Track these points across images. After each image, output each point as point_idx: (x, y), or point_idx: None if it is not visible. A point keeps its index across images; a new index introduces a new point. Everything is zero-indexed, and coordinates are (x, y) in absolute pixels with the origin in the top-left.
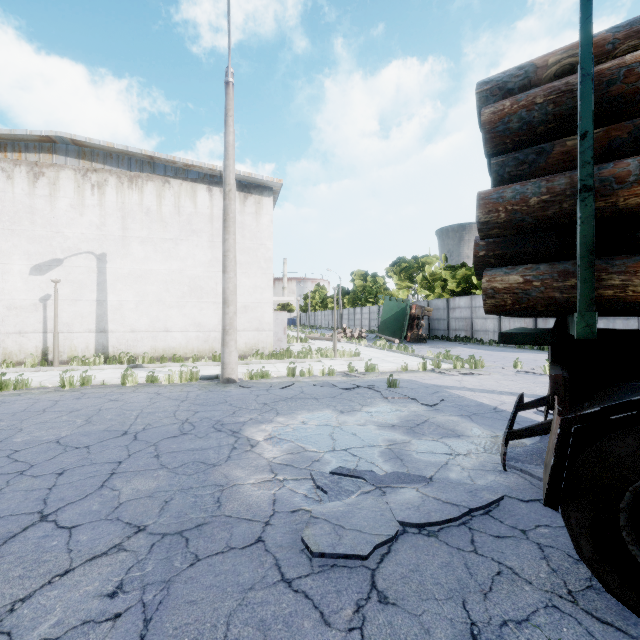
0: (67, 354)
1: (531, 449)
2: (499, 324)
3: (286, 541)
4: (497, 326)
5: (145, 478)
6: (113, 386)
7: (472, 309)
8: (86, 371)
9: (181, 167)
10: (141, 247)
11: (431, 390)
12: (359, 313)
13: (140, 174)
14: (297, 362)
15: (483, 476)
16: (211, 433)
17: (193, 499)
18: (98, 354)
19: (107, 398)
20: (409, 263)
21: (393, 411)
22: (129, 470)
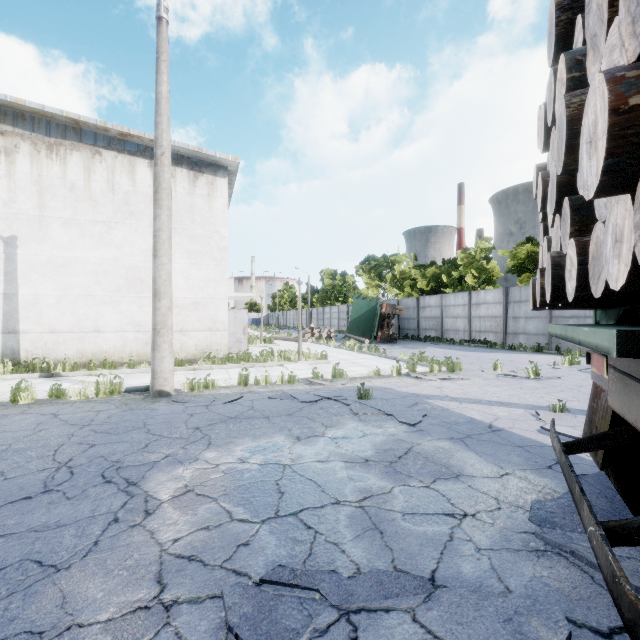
0: None
1: (568, 503)
2: (469, 323)
3: None
4: (467, 325)
5: None
6: None
7: (442, 308)
8: None
9: (116, 136)
10: (64, 230)
11: (409, 401)
12: (328, 312)
13: (62, 141)
14: (255, 366)
15: (514, 567)
16: (92, 488)
17: None
18: (3, 360)
19: None
20: (379, 261)
21: (366, 435)
22: None
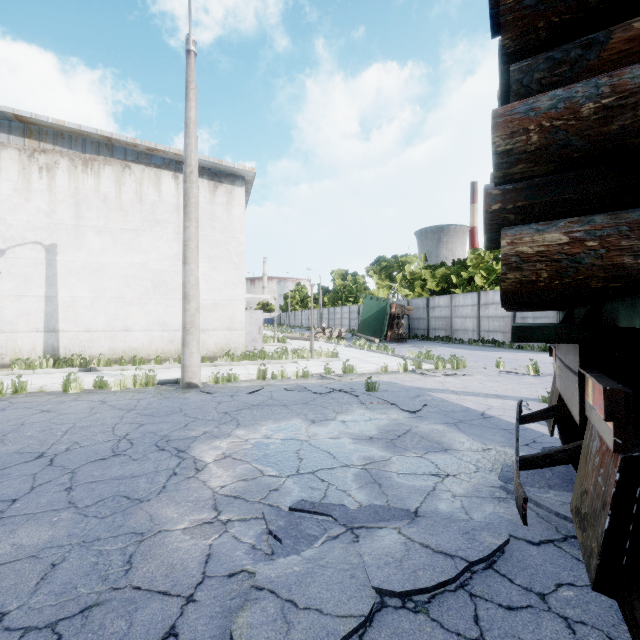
0: (10, 356)
1: None
2: (478, 323)
3: (210, 634)
4: (476, 325)
5: (38, 525)
6: (52, 393)
7: (452, 308)
8: (20, 376)
9: (143, 151)
10: (97, 238)
11: (413, 393)
12: (339, 312)
13: (96, 157)
14: (271, 363)
15: (479, 506)
16: (150, 453)
17: (94, 559)
18: (46, 356)
19: (38, 409)
20: (389, 262)
21: (371, 419)
22: (21, 512)
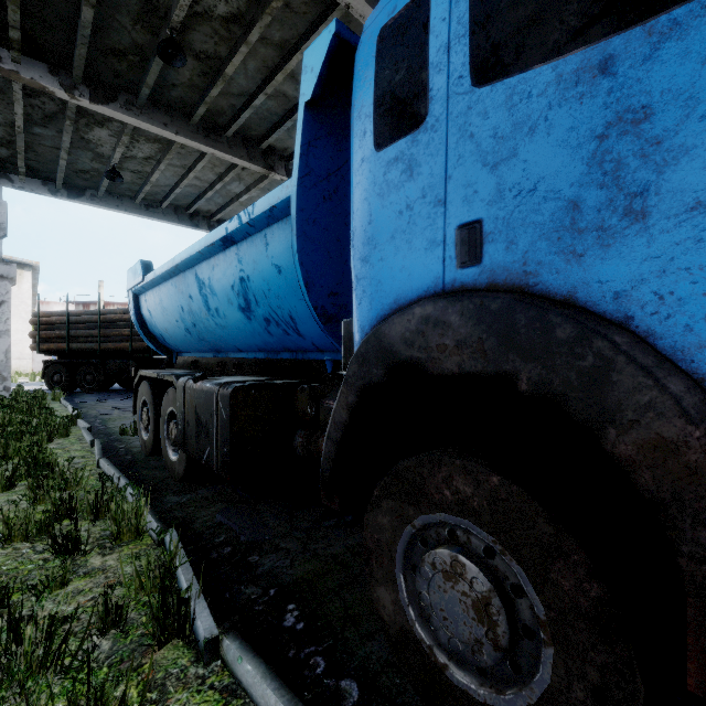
0: None
1: None
2: None
3: None
4: None
5: None
6: None
7: None
8: None
9: None
10: None
11: None
12: None
13: None
14: None
15: None
16: None
17: None
18: None
19: None
20: None
21: None
22: None
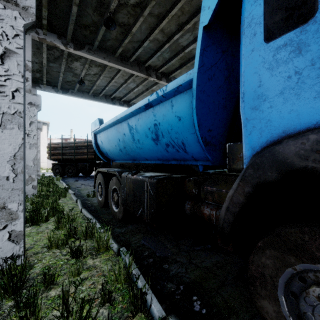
0: None
1: None
2: None
3: None
4: None
5: None
6: None
7: None
8: None
9: None
10: None
11: None
12: None
13: None
14: None
15: None
16: None
17: None
18: None
19: None
20: None
21: None
22: None
